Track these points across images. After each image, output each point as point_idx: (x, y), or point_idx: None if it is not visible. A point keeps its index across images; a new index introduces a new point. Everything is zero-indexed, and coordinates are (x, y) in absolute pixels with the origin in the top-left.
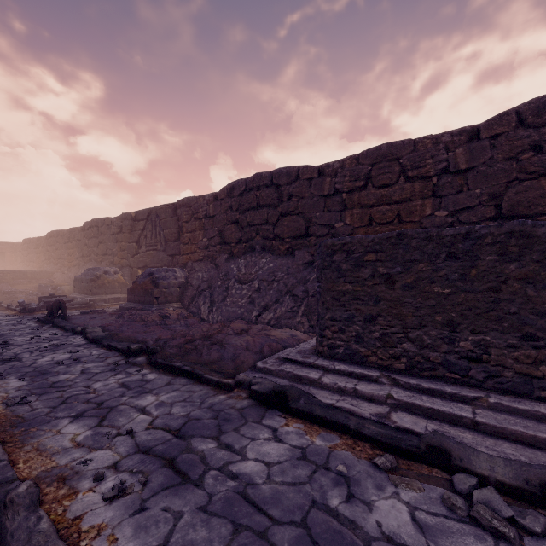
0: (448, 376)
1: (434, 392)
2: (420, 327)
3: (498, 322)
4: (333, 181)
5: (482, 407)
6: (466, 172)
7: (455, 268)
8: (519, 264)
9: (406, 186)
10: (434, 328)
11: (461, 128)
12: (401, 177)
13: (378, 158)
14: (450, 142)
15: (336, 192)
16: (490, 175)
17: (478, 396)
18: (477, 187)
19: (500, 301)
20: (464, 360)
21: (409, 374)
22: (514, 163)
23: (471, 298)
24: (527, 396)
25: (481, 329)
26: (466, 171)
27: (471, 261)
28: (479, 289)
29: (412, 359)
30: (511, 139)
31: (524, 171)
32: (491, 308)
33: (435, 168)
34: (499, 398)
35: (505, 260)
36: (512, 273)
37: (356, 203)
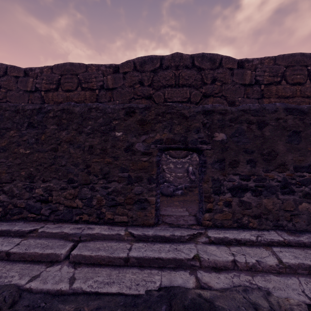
0: (29, 216)
1: (4, 232)
2: (11, 181)
3: (56, 172)
4: (35, 81)
5: (32, 237)
6: (112, 90)
7: (33, 134)
8: (67, 132)
9: (81, 93)
10: (20, 181)
11: (110, 64)
12: (79, 87)
13: (64, 71)
14: (104, 70)
15: (38, 90)
16: (122, 93)
17: (34, 229)
18: (117, 99)
19: (57, 157)
20: (39, 202)
21: (3, 220)
22: (133, 89)
23: (41, 156)
24: (70, 221)
25: (48, 178)
26: (112, 90)
27: (42, 129)
28: (46, 149)
29: (6, 207)
30: (131, 76)
31: (136, 94)
32: (53, 163)
33: (97, 84)
34: (48, 227)
35: (60, 129)
36: (64, 138)
37: (50, 99)
